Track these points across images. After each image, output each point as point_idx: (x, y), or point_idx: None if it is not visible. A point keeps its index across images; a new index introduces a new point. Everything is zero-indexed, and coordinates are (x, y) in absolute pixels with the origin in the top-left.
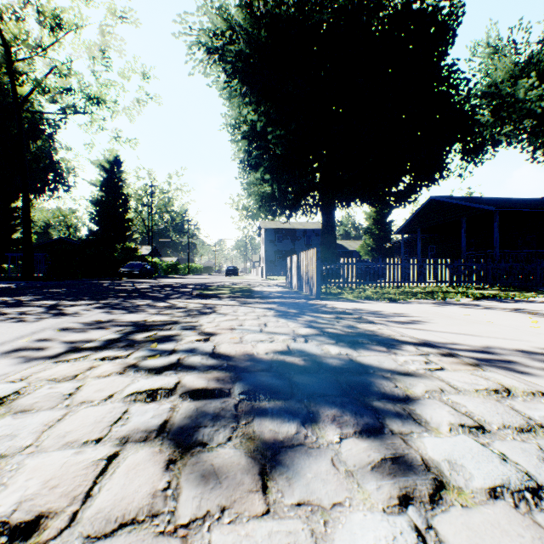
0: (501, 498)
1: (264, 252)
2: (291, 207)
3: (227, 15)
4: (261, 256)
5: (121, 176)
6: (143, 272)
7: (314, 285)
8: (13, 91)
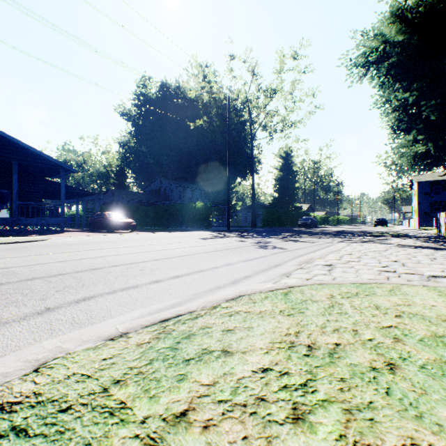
0: None
1: (416, 204)
2: None
3: (380, 37)
4: (412, 208)
5: (291, 159)
6: (312, 223)
7: None
8: (250, 133)
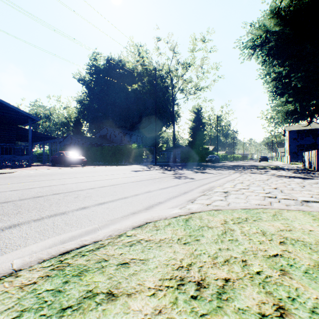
0: (315, 181)
1: (288, 146)
2: (312, 115)
3: (263, 27)
4: (285, 149)
5: (201, 114)
6: (215, 159)
7: (315, 165)
8: (172, 94)
